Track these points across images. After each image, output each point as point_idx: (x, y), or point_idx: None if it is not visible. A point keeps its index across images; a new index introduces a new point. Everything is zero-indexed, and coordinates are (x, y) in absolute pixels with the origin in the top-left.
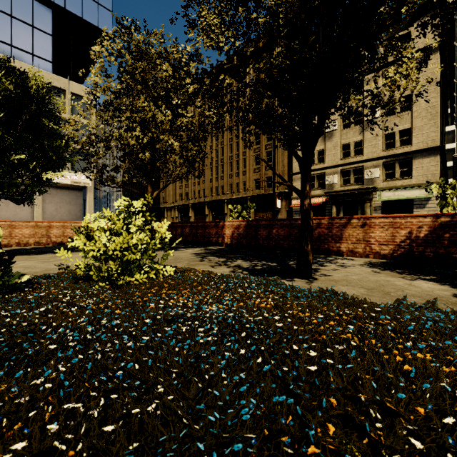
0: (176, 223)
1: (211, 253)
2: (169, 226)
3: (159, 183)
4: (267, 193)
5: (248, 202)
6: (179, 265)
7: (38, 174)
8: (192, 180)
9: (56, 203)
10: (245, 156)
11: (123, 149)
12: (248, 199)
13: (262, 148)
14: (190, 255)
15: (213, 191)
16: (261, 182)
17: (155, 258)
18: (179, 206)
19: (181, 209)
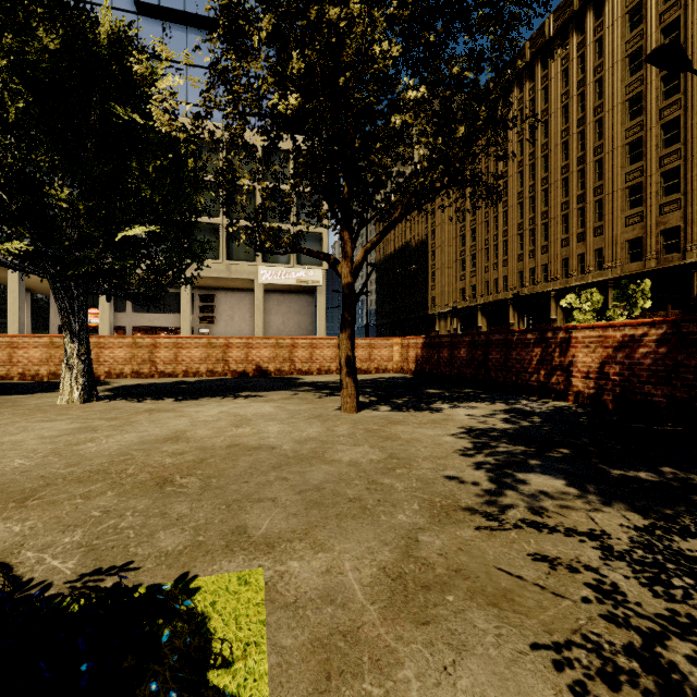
0: (439, 337)
1: (532, 441)
2: (425, 344)
3: (427, 275)
4: (665, 266)
5: (608, 292)
6: (336, 578)
7: (116, 232)
8: (482, 262)
9: (284, 313)
10: (600, 194)
11: (235, 104)
12: (610, 285)
13: (649, 165)
14: (448, 448)
15: (525, 276)
16: (647, 244)
17: (318, 453)
18: (459, 309)
19: (463, 315)
